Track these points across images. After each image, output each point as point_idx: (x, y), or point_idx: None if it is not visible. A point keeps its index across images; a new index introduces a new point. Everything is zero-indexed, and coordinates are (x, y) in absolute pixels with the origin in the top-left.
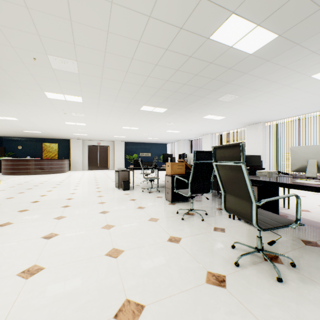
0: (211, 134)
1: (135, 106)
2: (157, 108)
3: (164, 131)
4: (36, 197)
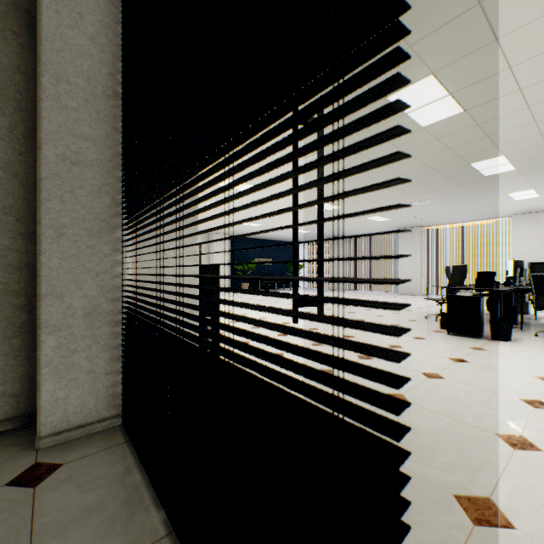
0: (421, 227)
1: (483, 155)
2: (504, 165)
3: (365, 217)
4: (455, 385)
